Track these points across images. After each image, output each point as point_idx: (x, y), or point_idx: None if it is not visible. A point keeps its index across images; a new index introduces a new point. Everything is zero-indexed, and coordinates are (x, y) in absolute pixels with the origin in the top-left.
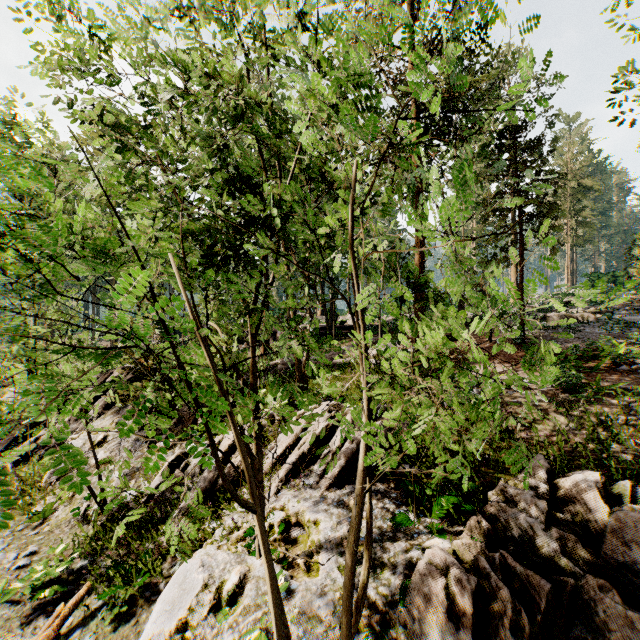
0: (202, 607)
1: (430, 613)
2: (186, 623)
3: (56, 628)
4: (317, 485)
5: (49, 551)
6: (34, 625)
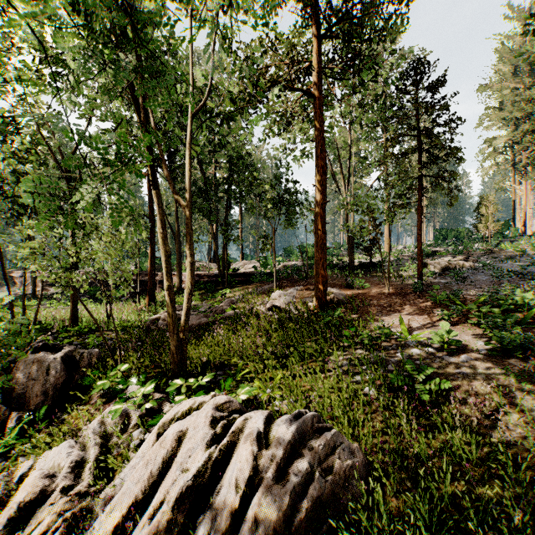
0: None
1: None
2: None
3: None
4: None
5: None
6: None
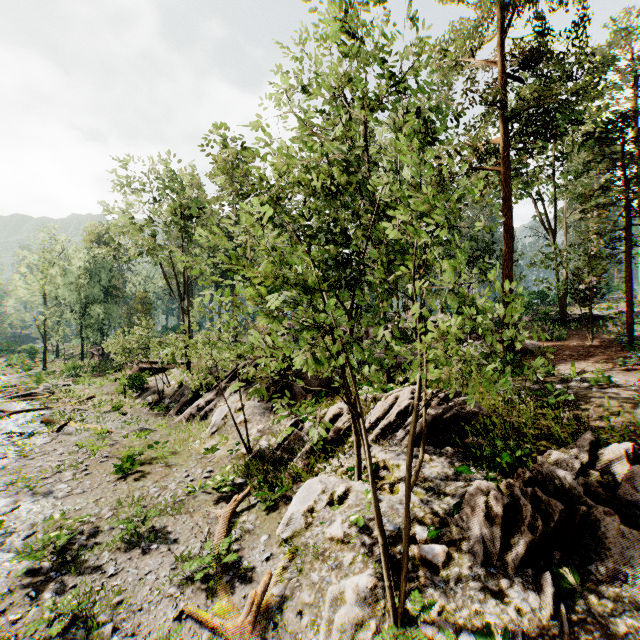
0: (322, 502)
1: (474, 517)
2: (313, 509)
3: (234, 507)
4: (400, 443)
5: (222, 468)
6: (221, 506)
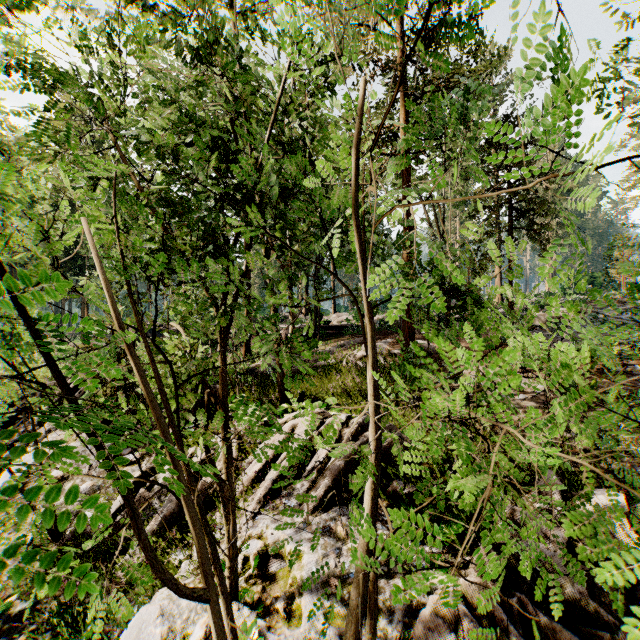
0: None
1: None
2: None
3: None
4: (300, 508)
5: None
6: None
